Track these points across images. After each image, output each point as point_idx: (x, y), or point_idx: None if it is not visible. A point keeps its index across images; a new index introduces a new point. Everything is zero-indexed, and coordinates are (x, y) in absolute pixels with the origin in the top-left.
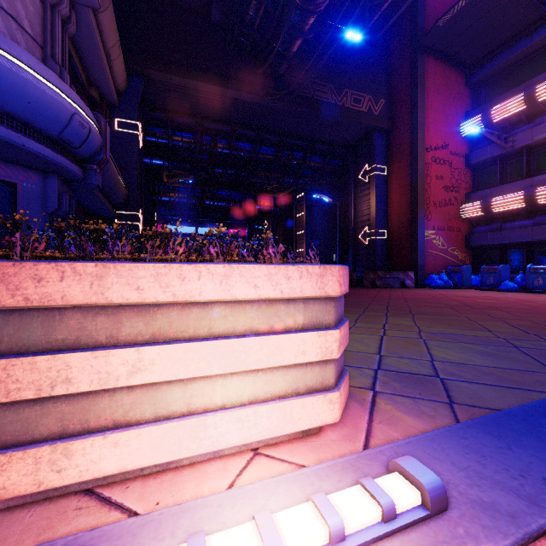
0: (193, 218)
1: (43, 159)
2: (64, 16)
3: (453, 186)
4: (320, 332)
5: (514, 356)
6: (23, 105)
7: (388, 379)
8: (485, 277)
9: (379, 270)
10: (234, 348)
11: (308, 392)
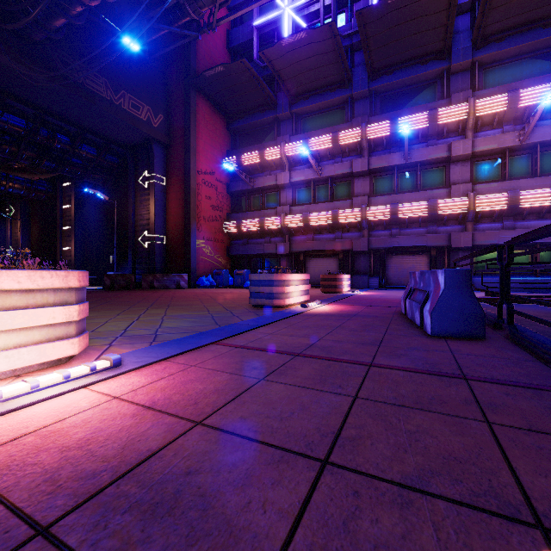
0: None
1: None
2: None
3: (218, 206)
4: (65, 306)
5: (206, 321)
6: None
7: (123, 339)
8: (236, 279)
9: (158, 272)
10: (3, 317)
11: (57, 340)
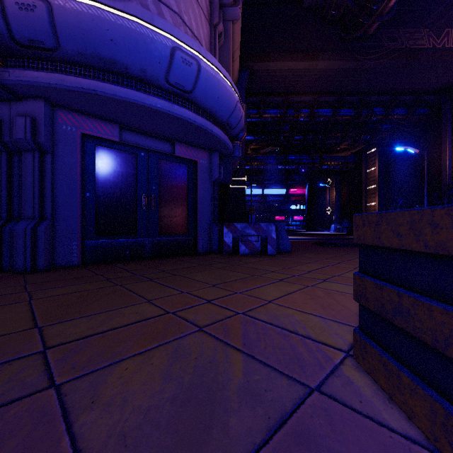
0: (260, 182)
1: (217, 140)
2: (219, 32)
3: None
4: None
5: None
6: (214, 100)
7: None
8: None
9: None
10: None
11: None
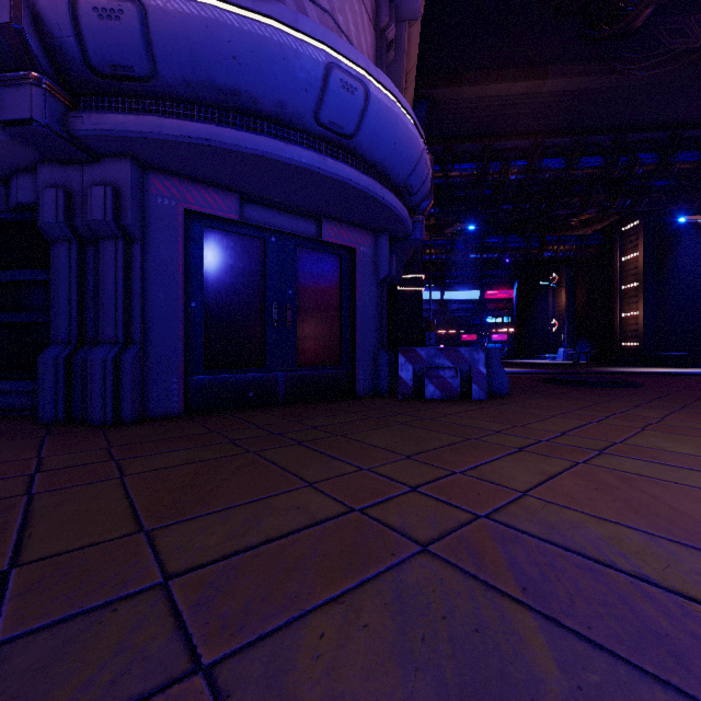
0: (437, 280)
1: (390, 214)
2: (389, 40)
3: None
4: None
5: None
6: (389, 148)
7: None
8: None
9: None
10: None
11: None
